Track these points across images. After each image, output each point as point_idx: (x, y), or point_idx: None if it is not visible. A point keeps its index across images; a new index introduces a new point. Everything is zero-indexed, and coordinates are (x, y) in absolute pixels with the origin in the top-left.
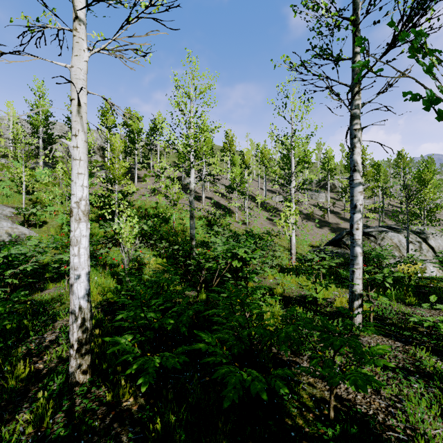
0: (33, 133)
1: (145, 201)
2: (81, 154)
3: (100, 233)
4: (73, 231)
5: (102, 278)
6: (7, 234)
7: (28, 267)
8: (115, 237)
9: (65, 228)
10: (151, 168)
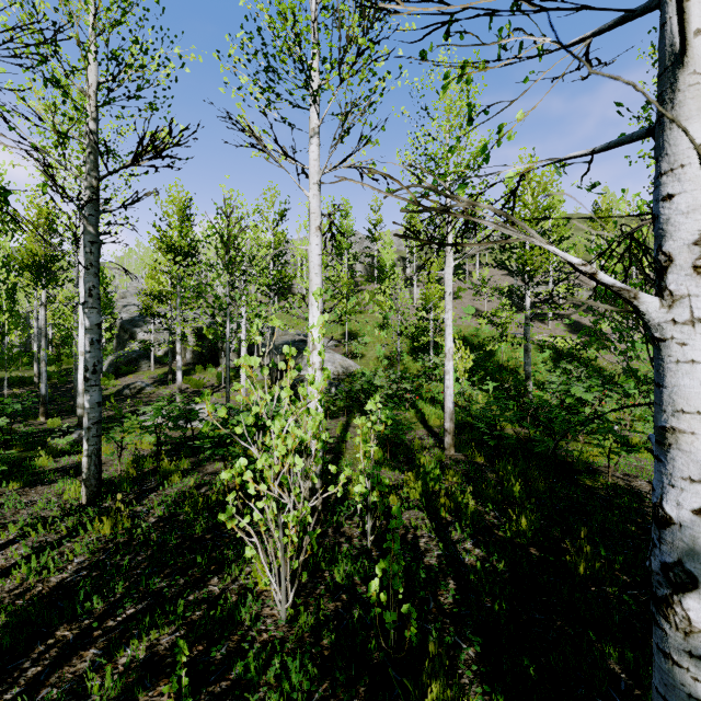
0: (336, 255)
1: (461, 327)
2: (450, 322)
3: (415, 367)
4: (446, 366)
5: (434, 409)
6: (340, 366)
7: (390, 391)
8: (435, 372)
9: (382, 361)
10: (467, 277)
